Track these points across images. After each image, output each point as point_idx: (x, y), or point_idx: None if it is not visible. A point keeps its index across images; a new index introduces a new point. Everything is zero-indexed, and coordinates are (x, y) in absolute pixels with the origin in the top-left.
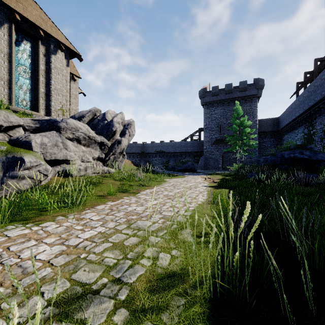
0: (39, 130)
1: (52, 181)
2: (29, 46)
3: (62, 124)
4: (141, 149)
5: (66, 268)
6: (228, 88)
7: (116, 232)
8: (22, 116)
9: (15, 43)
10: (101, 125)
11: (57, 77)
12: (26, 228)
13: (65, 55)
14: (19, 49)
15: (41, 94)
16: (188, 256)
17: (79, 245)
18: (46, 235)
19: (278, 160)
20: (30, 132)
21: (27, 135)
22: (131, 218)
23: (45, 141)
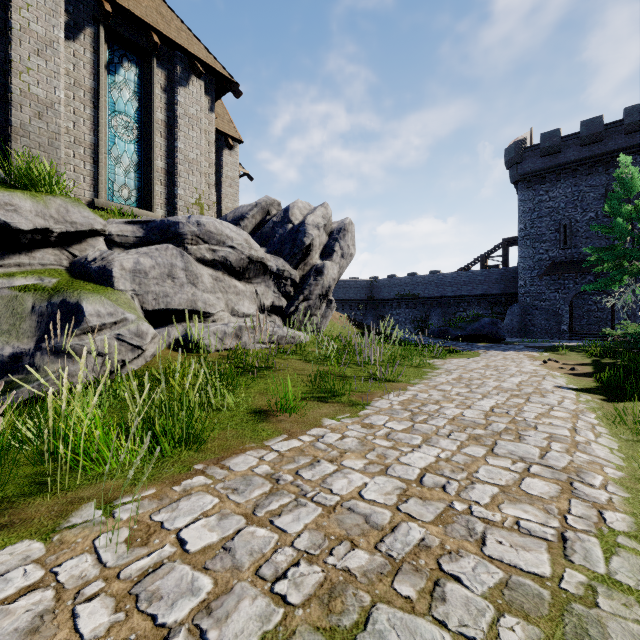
0: (143, 245)
1: (155, 362)
2: (134, 74)
3: (189, 229)
4: (368, 292)
5: None
6: (590, 129)
7: None
8: (112, 217)
9: (108, 68)
10: (280, 233)
11: (189, 136)
12: None
13: (206, 87)
14: (114, 81)
15: (157, 172)
16: None
17: None
18: None
19: None
20: (124, 250)
21: (107, 253)
22: (345, 564)
23: (144, 266)
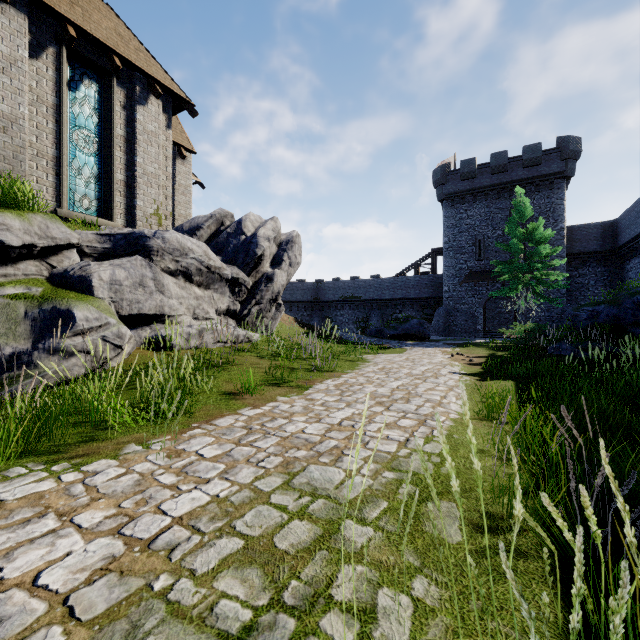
0: (110, 255)
1: (132, 359)
2: (94, 91)
3: (155, 242)
4: (314, 294)
5: (105, 636)
6: (498, 161)
7: (255, 501)
8: (78, 228)
9: (69, 85)
10: (234, 244)
11: (147, 151)
12: (49, 475)
13: (163, 105)
14: (75, 97)
15: (117, 184)
16: (465, 607)
17: (159, 540)
18: (89, 499)
19: (625, 314)
20: (93, 260)
21: (85, 265)
22: (294, 455)
23: (119, 276)
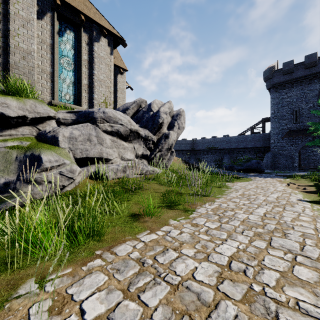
0: (75, 124)
1: (80, 185)
2: (72, 36)
3: (99, 115)
4: (191, 146)
5: None
6: (310, 59)
7: None
8: (60, 109)
9: (59, 33)
10: (146, 117)
11: (100, 67)
12: None
13: (108, 42)
14: (62, 40)
15: (84, 86)
16: None
17: None
18: None
19: None
20: (66, 126)
21: (56, 128)
22: None
23: (75, 135)
